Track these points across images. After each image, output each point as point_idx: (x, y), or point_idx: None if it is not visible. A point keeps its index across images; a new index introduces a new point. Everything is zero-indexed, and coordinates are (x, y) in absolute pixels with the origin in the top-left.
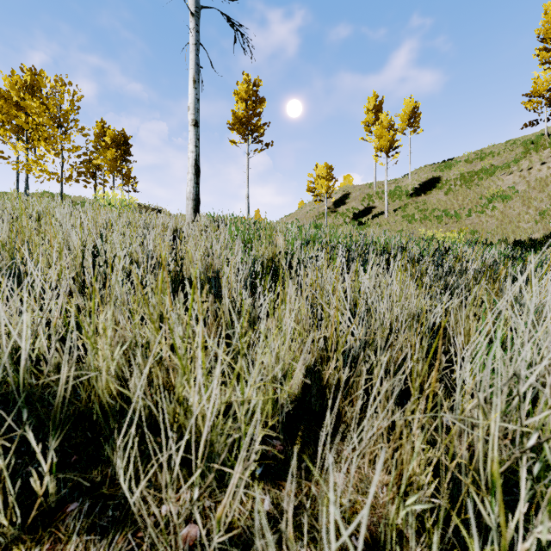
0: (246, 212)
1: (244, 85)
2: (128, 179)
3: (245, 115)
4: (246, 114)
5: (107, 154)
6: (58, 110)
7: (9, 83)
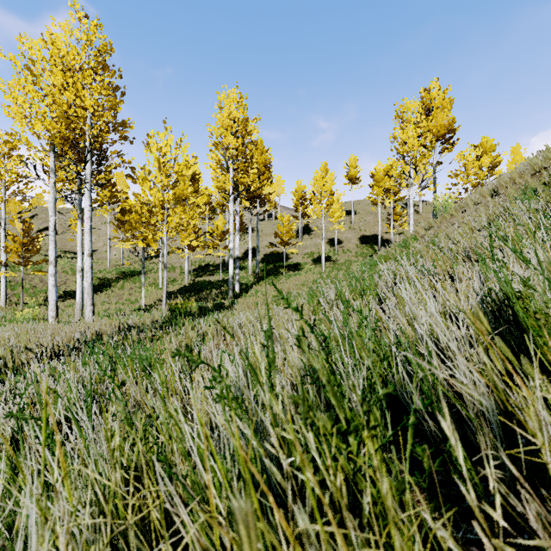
0: None
1: None
2: None
3: None
4: None
5: None
6: None
7: None
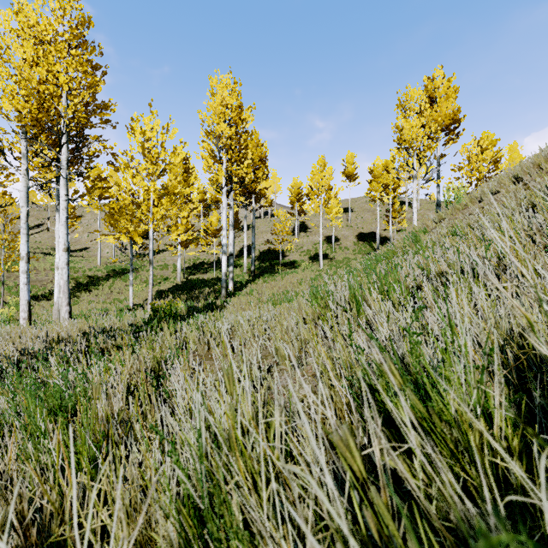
0: None
1: None
2: None
3: None
4: None
5: None
6: None
7: None
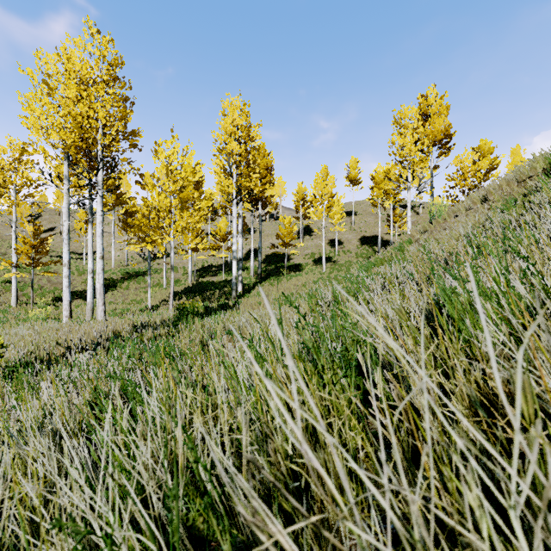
0: None
1: None
2: None
3: None
4: None
5: None
6: None
7: None
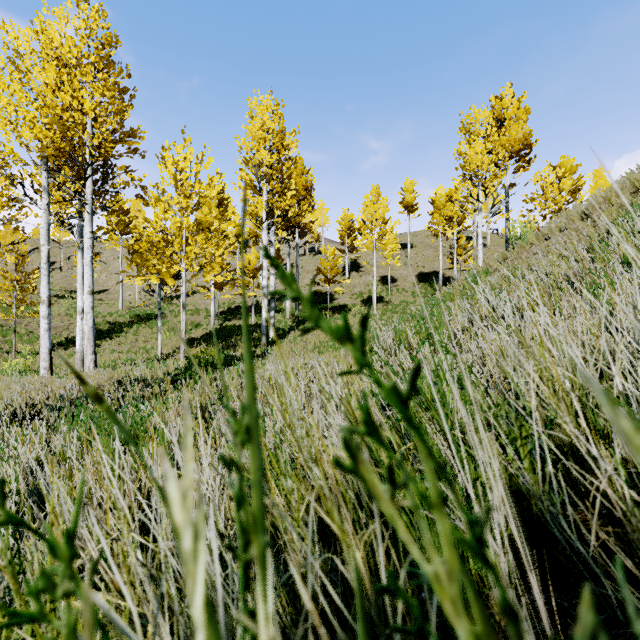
0: None
1: None
2: None
3: None
4: None
5: None
6: None
7: None
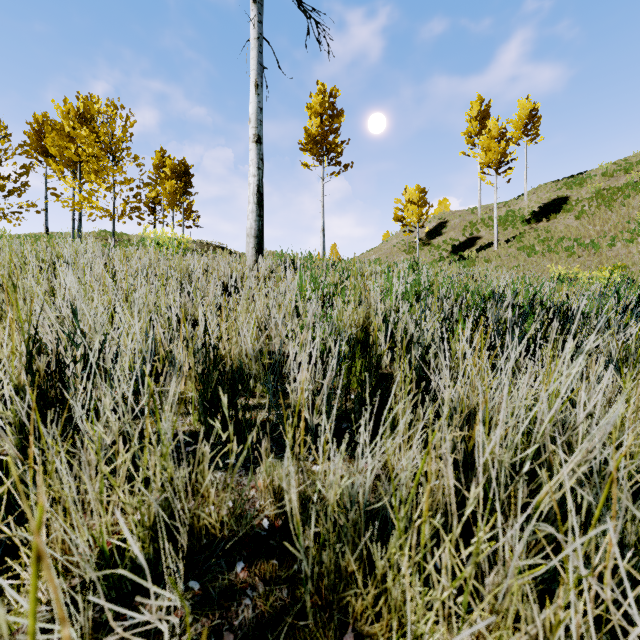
0: (321, 247)
1: (319, 97)
2: (189, 213)
3: (320, 133)
4: (321, 131)
5: (166, 186)
6: (109, 138)
7: (62, 112)
